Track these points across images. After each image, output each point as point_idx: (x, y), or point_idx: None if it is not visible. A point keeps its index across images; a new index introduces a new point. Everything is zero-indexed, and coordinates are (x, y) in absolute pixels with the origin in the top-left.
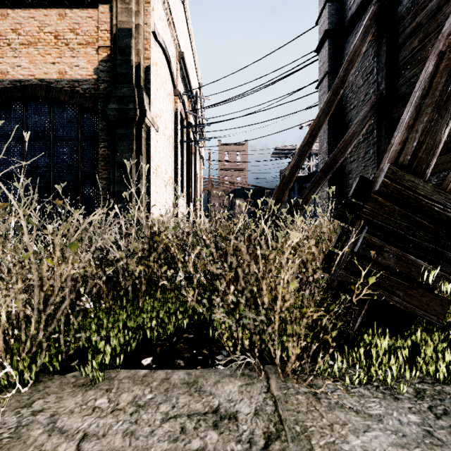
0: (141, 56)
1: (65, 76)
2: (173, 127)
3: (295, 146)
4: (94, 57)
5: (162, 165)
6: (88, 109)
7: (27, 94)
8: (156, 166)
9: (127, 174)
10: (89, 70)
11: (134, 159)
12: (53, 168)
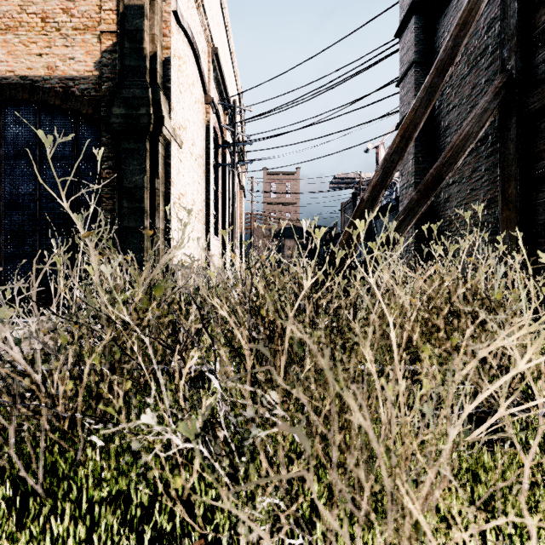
0: (157, 43)
1: (55, 72)
2: (204, 144)
3: (360, 173)
4: (95, 46)
5: (188, 194)
6: (87, 117)
7: (4, 96)
8: (179, 194)
9: (138, 204)
10: (89, 64)
11: (148, 184)
12: (40, 196)
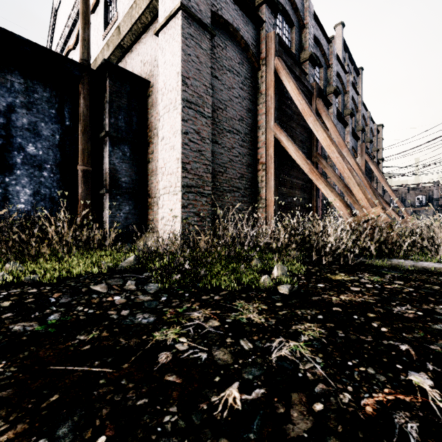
0: None
1: None
2: None
3: None
4: None
5: None
6: None
7: None
8: None
9: None
10: None
11: None
12: None
